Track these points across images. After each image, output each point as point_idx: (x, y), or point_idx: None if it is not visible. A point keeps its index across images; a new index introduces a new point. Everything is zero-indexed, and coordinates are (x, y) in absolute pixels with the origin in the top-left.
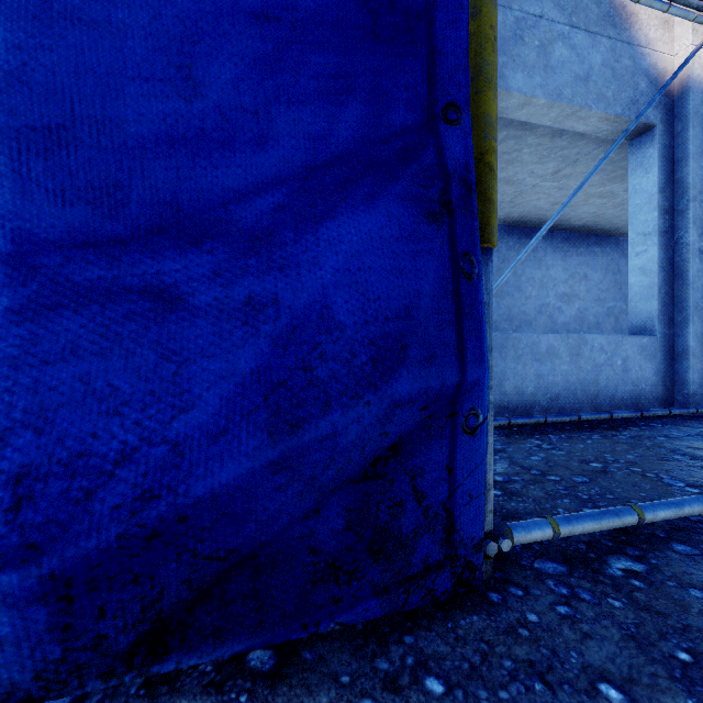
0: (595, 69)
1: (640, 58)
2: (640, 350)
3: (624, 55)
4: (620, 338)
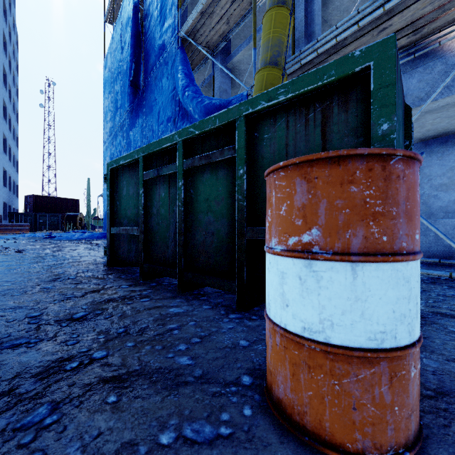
0: (411, 88)
1: (453, 58)
2: (453, 228)
3: (436, 66)
4: (432, 221)
